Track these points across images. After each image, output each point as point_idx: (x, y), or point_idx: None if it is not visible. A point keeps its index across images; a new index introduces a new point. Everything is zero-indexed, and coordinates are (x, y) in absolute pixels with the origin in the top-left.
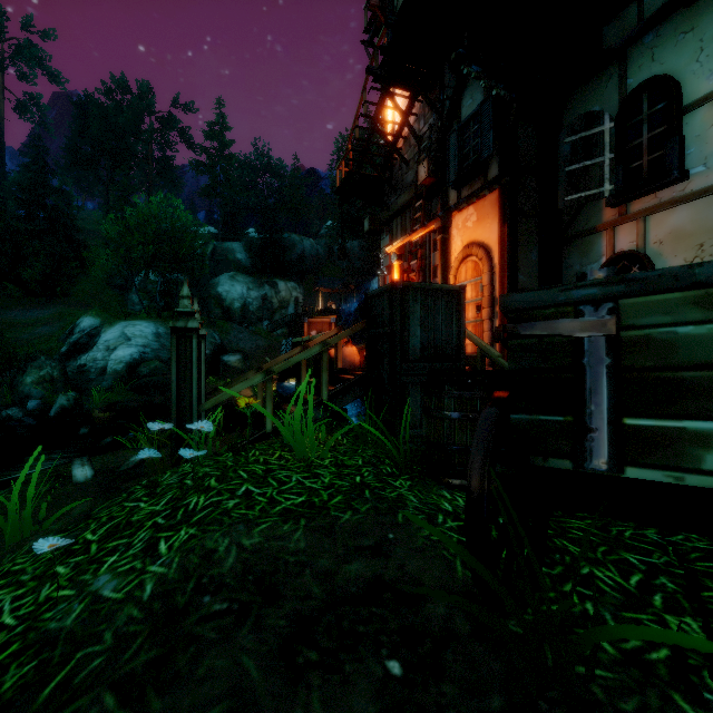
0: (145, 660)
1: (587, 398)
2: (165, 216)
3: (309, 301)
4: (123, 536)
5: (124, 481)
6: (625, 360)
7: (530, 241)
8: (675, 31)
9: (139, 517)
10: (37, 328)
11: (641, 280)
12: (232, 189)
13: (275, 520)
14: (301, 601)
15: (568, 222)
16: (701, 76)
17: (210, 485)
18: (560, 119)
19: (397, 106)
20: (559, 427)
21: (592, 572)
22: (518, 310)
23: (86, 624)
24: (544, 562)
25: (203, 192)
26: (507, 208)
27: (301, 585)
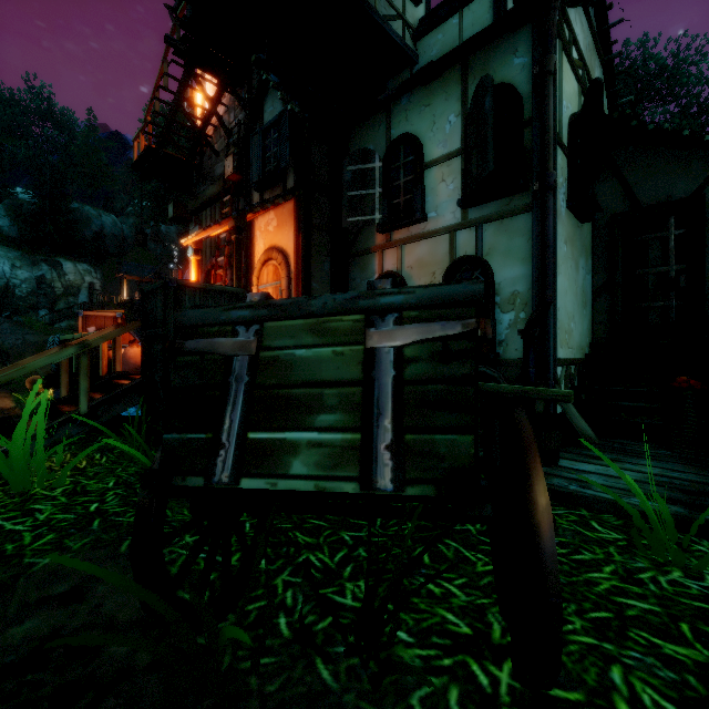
0: None
1: (226, 415)
2: None
3: (110, 289)
4: None
5: None
6: (259, 378)
7: (323, 252)
8: (420, 102)
9: None
10: None
11: (279, 306)
12: None
13: None
14: None
15: (352, 240)
16: (434, 143)
17: None
18: (347, 149)
19: (203, 90)
20: (201, 444)
21: (307, 558)
22: (189, 326)
23: None
24: (269, 559)
25: None
26: (301, 219)
27: None
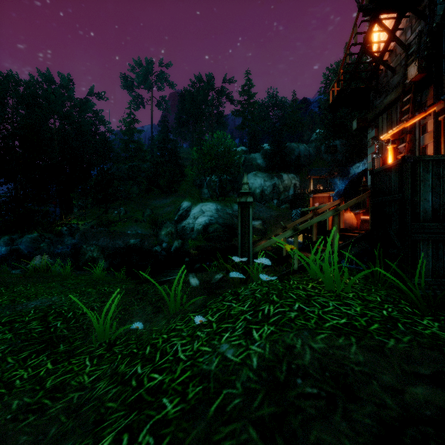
0: (268, 412)
1: None
2: (220, 144)
3: (303, 185)
4: (228, 322)
5: (216, 289)
6: None
7: None
8: None
9: (235, 312)
10: (165, 208)
11: None
12: (254, 122)
13: (329, 333)
14: (378, 407)
15: None
16: None
17: (273, 299)
18: None
19: (384, 27)
20: None
21: None
22: None
23: (223, 372)
24: None
25: (238, 127)
26: None
27: (372, 392)
